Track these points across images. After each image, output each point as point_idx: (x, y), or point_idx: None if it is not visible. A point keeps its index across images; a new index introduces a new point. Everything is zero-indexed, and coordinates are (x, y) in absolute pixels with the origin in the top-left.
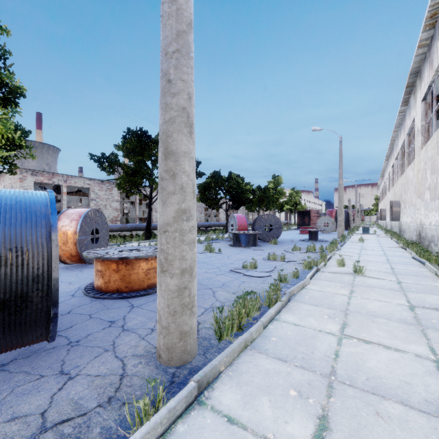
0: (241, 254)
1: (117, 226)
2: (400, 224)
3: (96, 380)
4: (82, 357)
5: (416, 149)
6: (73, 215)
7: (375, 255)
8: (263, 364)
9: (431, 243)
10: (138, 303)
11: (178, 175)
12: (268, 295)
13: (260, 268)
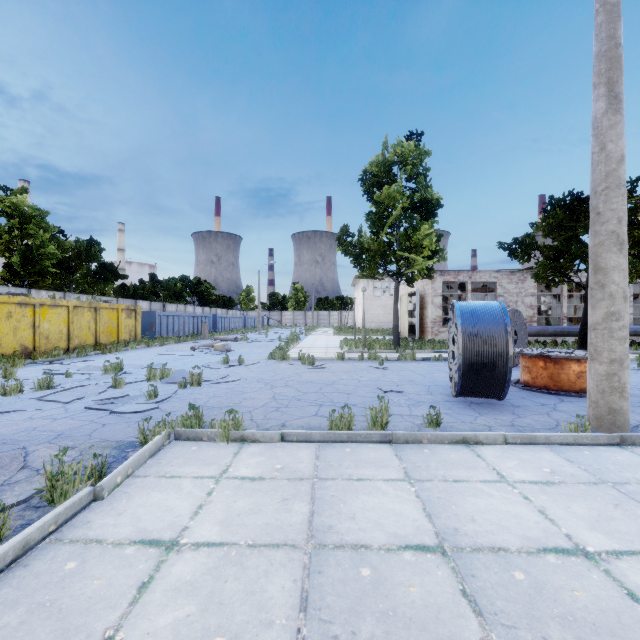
0: None
1: (533, 329)
2: None
3: (538, 421)
4: (525, 412)
5: None
6: None
7: None
8: None
9: None
10: (568, 400)
11: (607, 285)
12: None
13: None
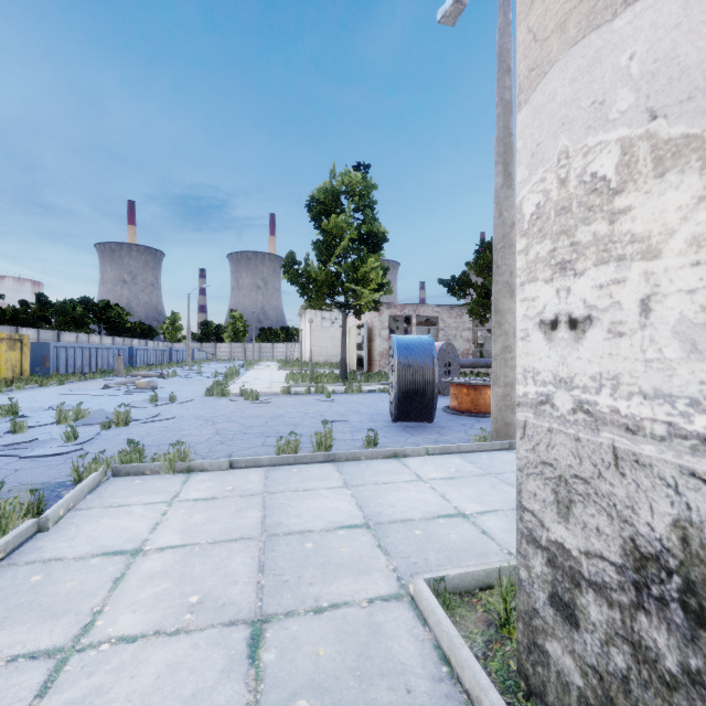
0: None
1: (468, 361)
2: None
3: (456, 437)
4: (448, 431)
5: None
6: None
7: None
8: None
9: None
10: (484, 420)
11: (503, 324)
12: None
13: None
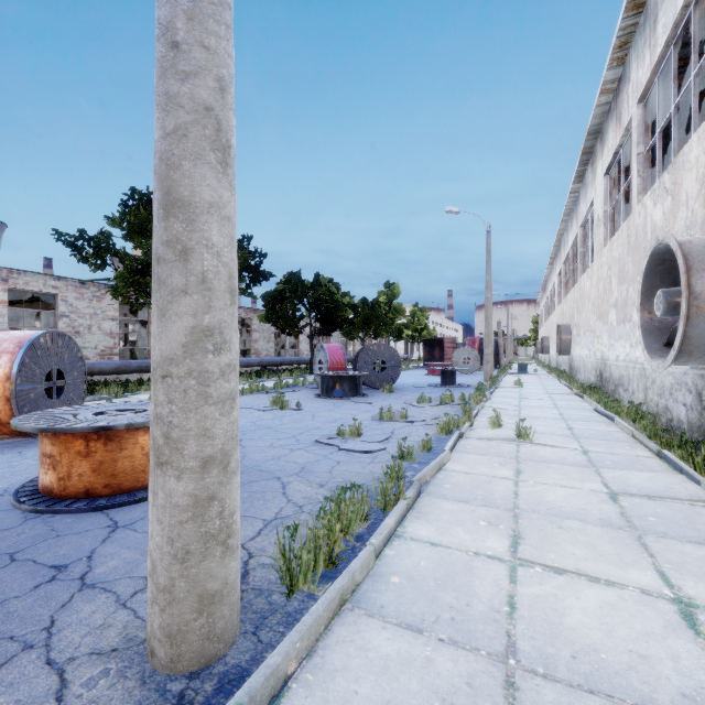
0: (334, 411)
1: (112, 365)
2: (572, 359)
3: None
4: None
5: (595, 248)
6: (4, 344)
7: (542, 407)
8: (376, 644)
9: (618, 387)
10: (129, 518)
11: (195, 252)
12: (383, 490)
13: (367, 435)
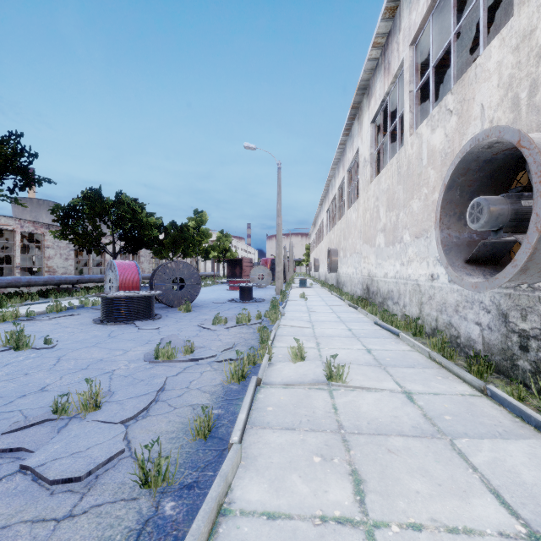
0: (100, 347)
1: None
2: (339, 276)
3: None
4: None
5: (361, 185)
6: None
7: (331, 322)
8: None
9: (387, 300)
10: None
11: None
12: None
13: (115, 401)
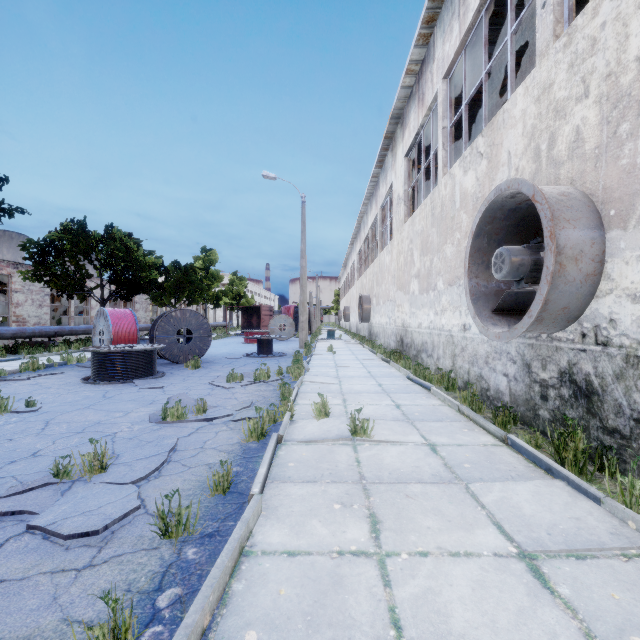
0: (95, 408)
1: None
2: (371, 326)
3: None
4: None
5: (395, 225)
6: None
7: (360, 377)
8: None
9: (421, 352)
10: None
11: None
12: None
13: (122, 463)
